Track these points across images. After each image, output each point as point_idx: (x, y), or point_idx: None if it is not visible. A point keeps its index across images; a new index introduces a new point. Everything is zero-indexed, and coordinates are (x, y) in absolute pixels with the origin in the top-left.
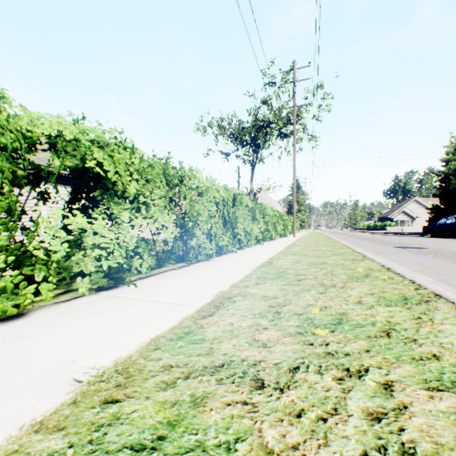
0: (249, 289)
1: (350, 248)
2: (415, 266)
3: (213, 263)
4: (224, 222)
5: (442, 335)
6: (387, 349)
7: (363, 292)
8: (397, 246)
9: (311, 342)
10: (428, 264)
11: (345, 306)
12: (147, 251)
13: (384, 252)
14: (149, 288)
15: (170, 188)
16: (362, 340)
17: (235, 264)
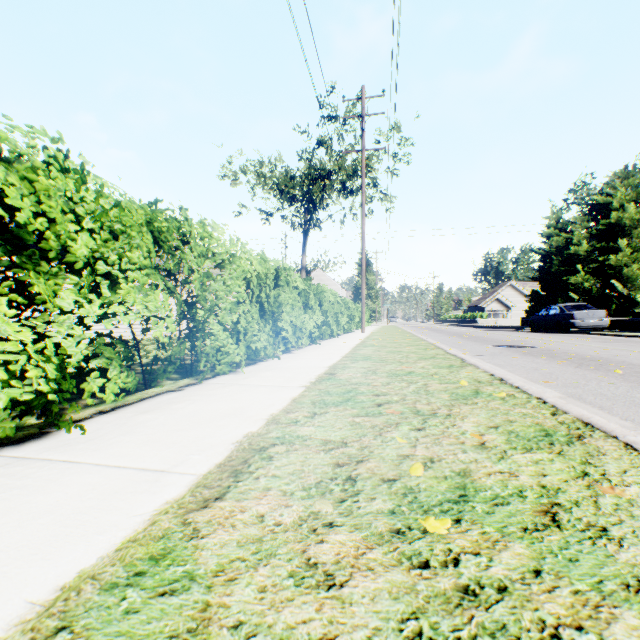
0: (299, 428)
1: (440, 348)
2: (530, 374)
3: (241, 377)
4: (262, 311)
5: (639, 512)
6: (571, 562)
7: (481, 424)
8: (498, 345)
9: (423, 558)
10: (545, 370)
11: (463, 454)
12: (116, 363)
13: (484, 353)
14: (109, 435)
15: (168, 254)
16: (516, 540)
17: (277, 379)
